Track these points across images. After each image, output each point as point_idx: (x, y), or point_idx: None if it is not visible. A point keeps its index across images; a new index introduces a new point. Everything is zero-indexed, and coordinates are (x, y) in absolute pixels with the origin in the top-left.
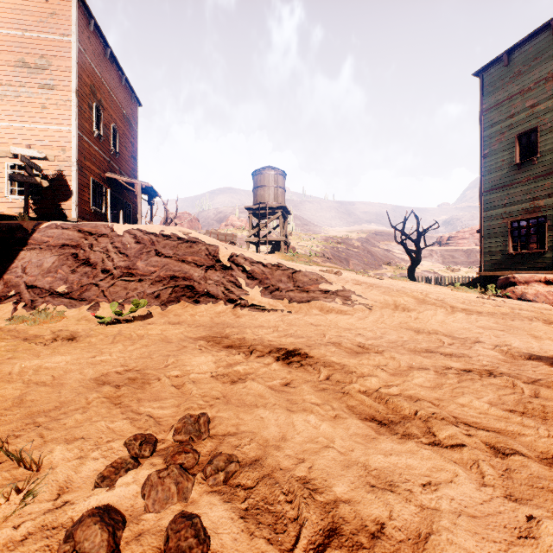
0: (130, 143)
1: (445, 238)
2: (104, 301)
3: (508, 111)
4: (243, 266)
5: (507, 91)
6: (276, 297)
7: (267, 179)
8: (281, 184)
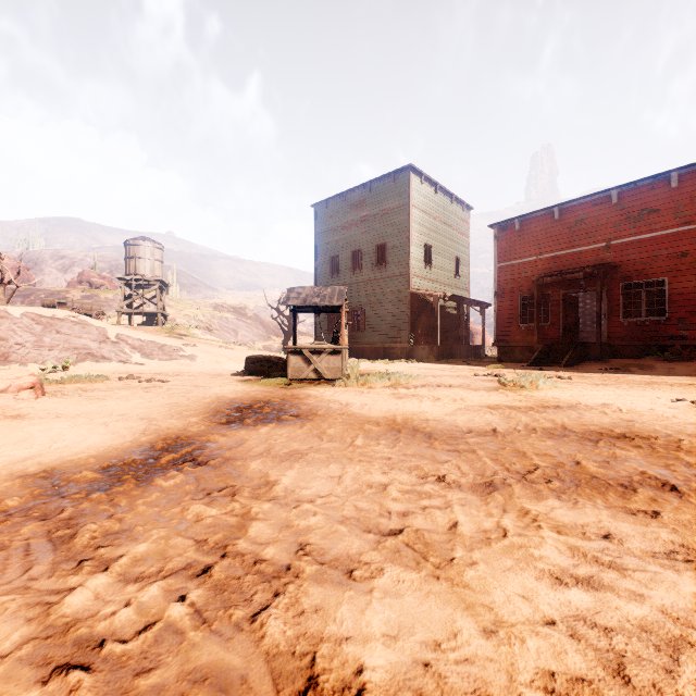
0: None
1: None
2: (29, 363)
3: (327, 239)
4: (127, 341)
5: (327, 225)
6: (151, 359)
7: (142, 251)
8: (158, 257)
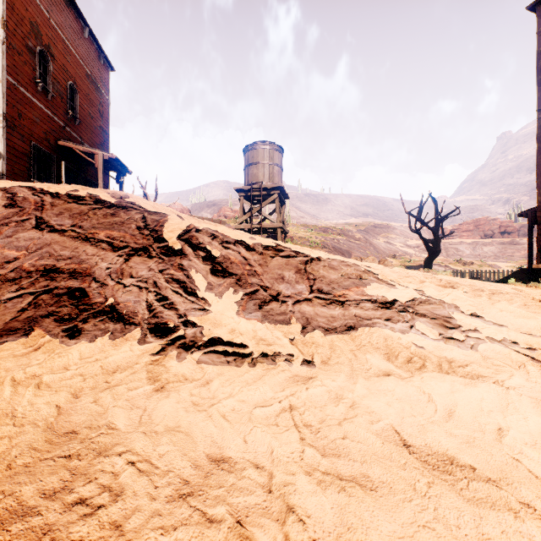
0: (98, 112)
1: (448, 231)
2: None
3: None
4: (206, 249)
5: None
6: (273, 318)
7: (261, 155)
8: (277, 161)
